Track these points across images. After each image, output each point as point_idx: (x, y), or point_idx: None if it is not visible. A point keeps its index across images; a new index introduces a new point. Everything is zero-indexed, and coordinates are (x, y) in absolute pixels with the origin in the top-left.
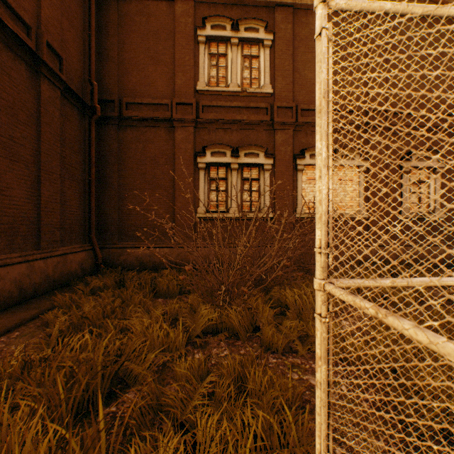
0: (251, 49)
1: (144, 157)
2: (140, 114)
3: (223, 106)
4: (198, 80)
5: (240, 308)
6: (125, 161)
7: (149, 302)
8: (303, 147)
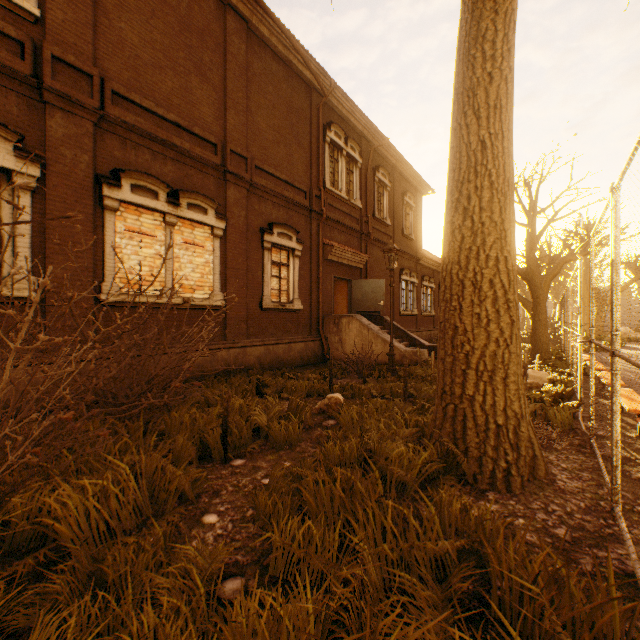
0: None
1: None
2: None
3: None
4: None
5: None
6: None
7: None
8: (119, 167)
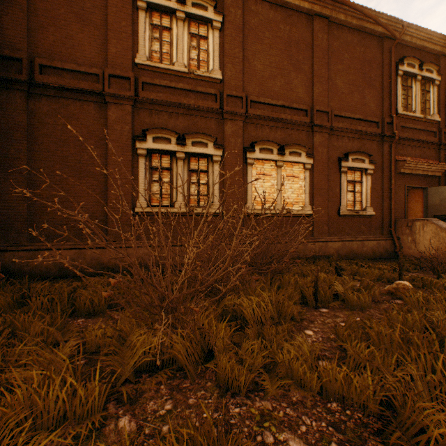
0: (199, 28)
1: (66, 137)
2: (59, 82)
3: (168, 86)
4: (138, 52)
5: (189, 332)
6: (38, 139)
7: (56, 331)
8: (253, 141)
